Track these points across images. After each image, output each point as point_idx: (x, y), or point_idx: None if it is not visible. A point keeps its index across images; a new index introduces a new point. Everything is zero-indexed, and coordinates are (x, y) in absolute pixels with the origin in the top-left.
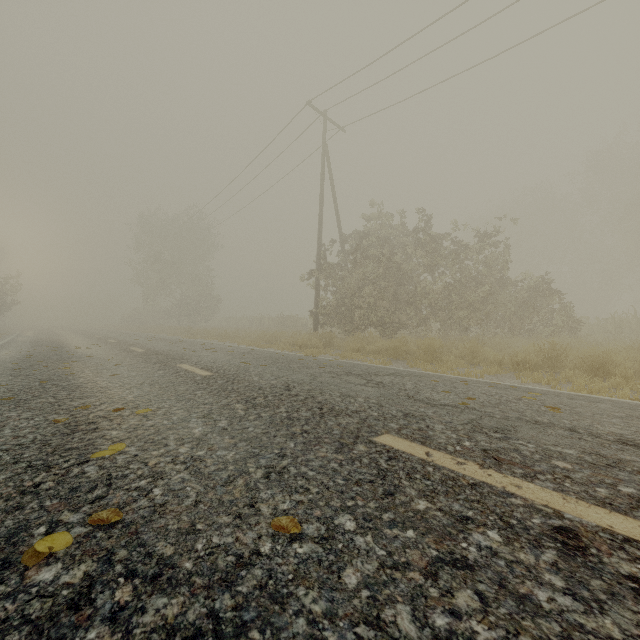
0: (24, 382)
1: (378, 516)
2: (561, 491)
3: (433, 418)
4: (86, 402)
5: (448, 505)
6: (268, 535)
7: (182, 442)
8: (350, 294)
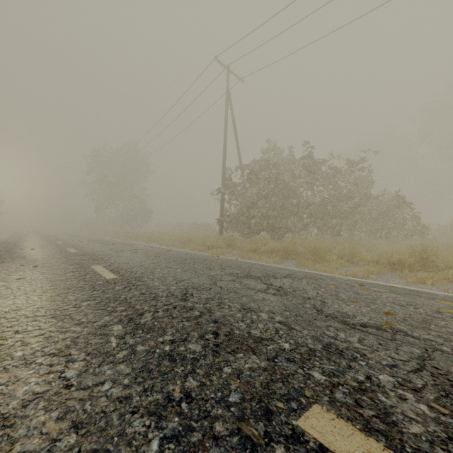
0: None
1: None
2: None
3: (366, 355)
4: None
5: None
6: None
7: None
8: (247, 206)
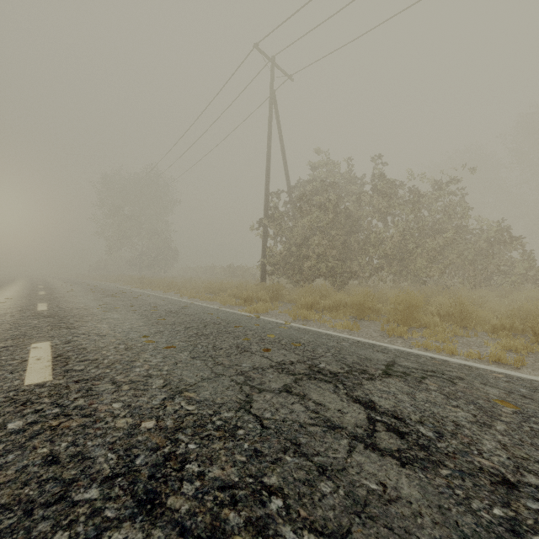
0: None
1: None
2: None
3: None
4: None
5: None
6: None
7: None
8: (298, 243)
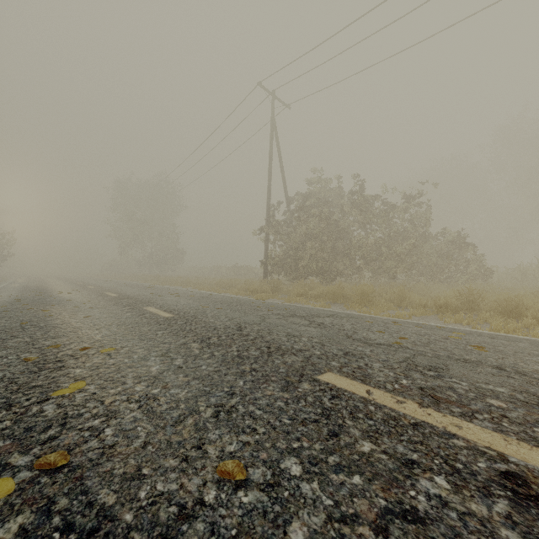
0: (7, 323)
1: (324, 459)
2: (501, 431)
3: (371, 356)
4: (58, 341)
5: (392, 447)
6: (213, 481)
7: (139, 380)
8: (295, 247)
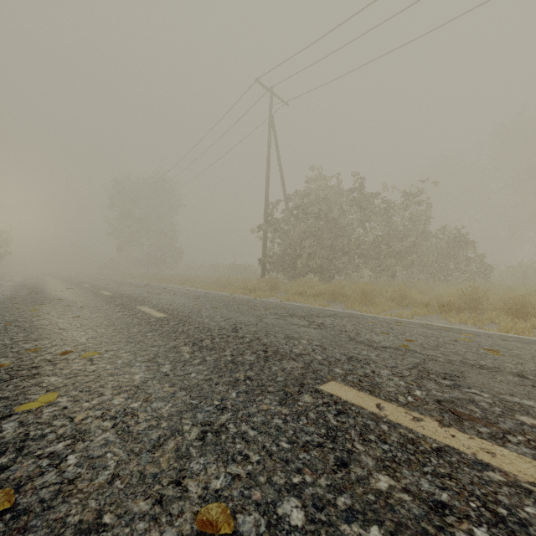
0: None
1: (331, 501)
2: None
3: (377, 362)
4: (39, 344)
5: (415, 482)
6: (191, 535)
7: (119, 391)
8: (293, 245)
